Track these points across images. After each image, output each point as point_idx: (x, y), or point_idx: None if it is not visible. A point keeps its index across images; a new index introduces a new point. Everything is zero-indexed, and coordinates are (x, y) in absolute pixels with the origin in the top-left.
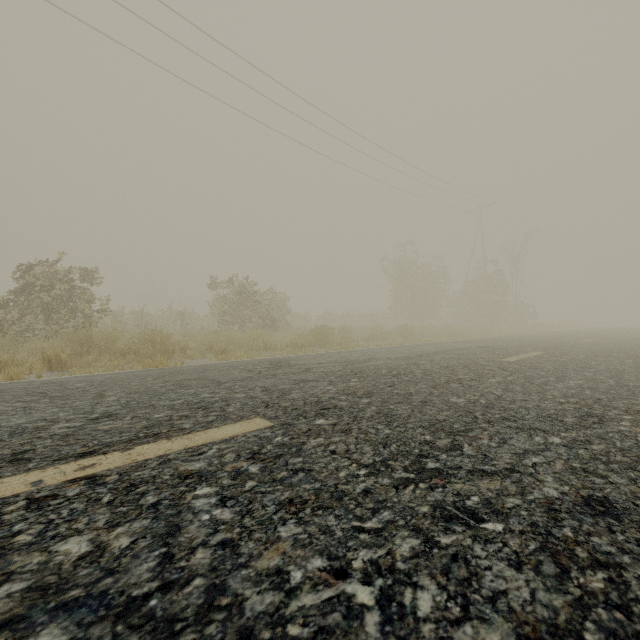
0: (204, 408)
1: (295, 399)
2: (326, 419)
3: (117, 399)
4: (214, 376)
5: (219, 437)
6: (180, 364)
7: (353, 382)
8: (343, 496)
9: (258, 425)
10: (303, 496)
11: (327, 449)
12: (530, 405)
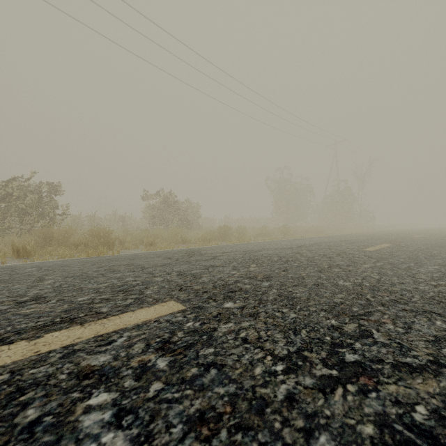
0: (125, 291)
1: (205, 282)
2: (234, 302)
3: (52, 282)
4: (140, 262)
5: (132, 322)
6: (117, 253)
7: (252, 267)
8: (264, 407)
9: (171, 309)
10: (216, 407)
11: (238, 336)
12: (409, 288)
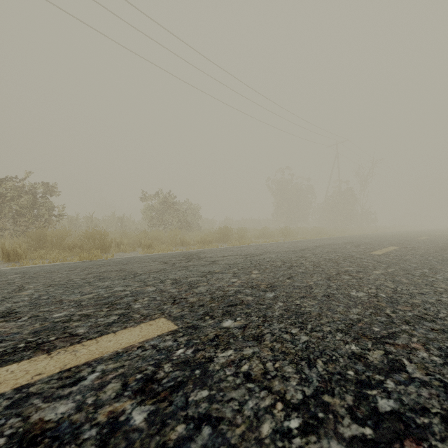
0: (110, 304)
1: (202, 293)
2: (234, 319)
3: (31, 293)
4: (133, 268)
5: (110, 349)
6: (111, 257)
7: (254, 274)
8: None
9: (160, 329)
10: None
11: (239, 371)
12: (431, 299)
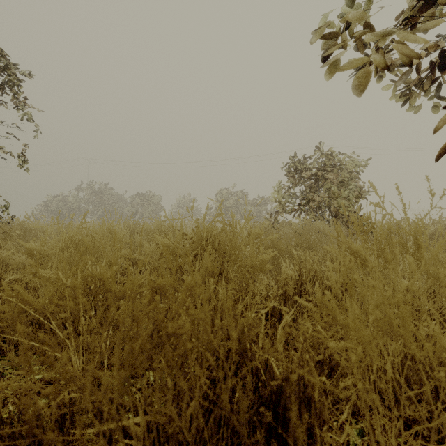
0: None
1: None
2: None
3: None
4: None
5: None
6: None
7: None
8: None
9: None
10: None
11: None
12: None
